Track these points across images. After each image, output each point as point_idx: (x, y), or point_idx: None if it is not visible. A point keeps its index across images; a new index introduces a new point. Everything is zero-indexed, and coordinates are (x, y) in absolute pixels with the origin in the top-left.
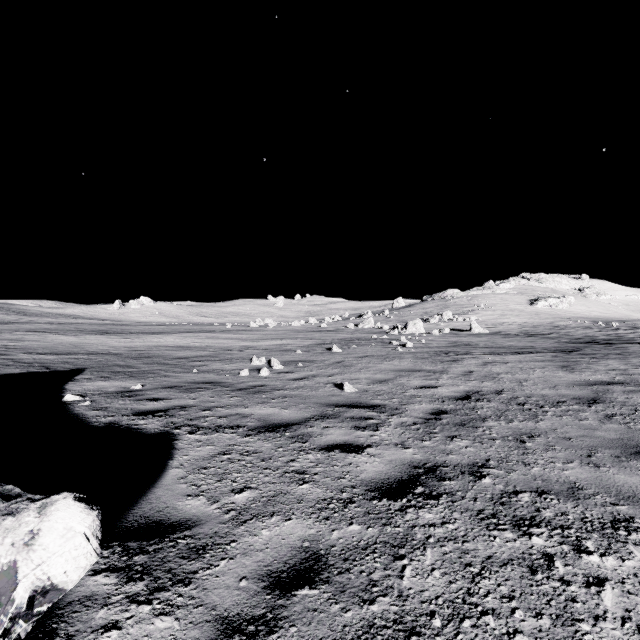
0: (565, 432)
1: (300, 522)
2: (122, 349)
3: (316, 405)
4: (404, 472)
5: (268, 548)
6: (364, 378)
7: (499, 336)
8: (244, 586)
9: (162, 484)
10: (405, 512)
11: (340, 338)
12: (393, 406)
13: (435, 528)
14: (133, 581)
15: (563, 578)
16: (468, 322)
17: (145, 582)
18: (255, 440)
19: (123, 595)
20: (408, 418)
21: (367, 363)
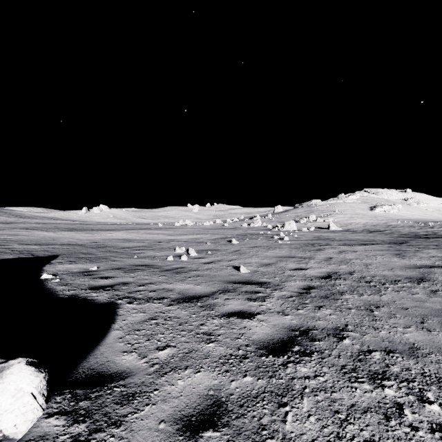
0: (402, 303)
1: (207, 374)
2: (86, 241)
3: (220, 282)
4: (284, 334)
5: (182, 396)
6: (254, 262)
7: (349, 232)
8: (162, 428)
9: (105, 343)
10: (286, 366)
11: (237, 233)
12: (275, 283)
13: (309, 380)
14: (77, 423)
15: (412, 424)
16: (327, 222)
17: (86, 424)
18: (175, 308)
19: (68, 435)
20: (286, 292)
21: (256, 251)
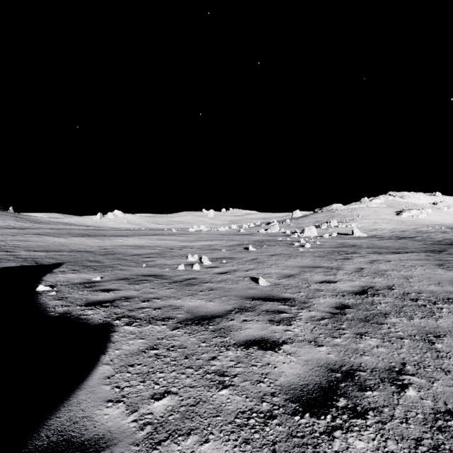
0: None
1: (218, 446)
2: (95, 248)
3: (236, 298)
4: (322, 376)
5: None
6: (274, 273)
7: (376, 239)
8: None
9: (87, 385)
10: (332, 437)
11: (254, 240)
12: (301, 300)
13: None
14: None
15: None
16: (350, 228)
17: None
18: (182, 333)
19: None
20: (316, 312)
21: (276, 260)
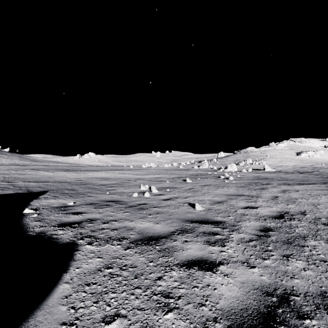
0: None
1: None
2: (73, 179)
3: (178, 220)
4: (259, 300)
5: None
6: (207, 200)
7: (282, 173)
8: None
9: (47, 305)
10: None
11: (190, 174)
12: (231, 223)
13: None
14: None
15: None
16: (261, 165)
17: None
18: (133, 253)
19: None
20: (244, 234)
21: (208, 189)
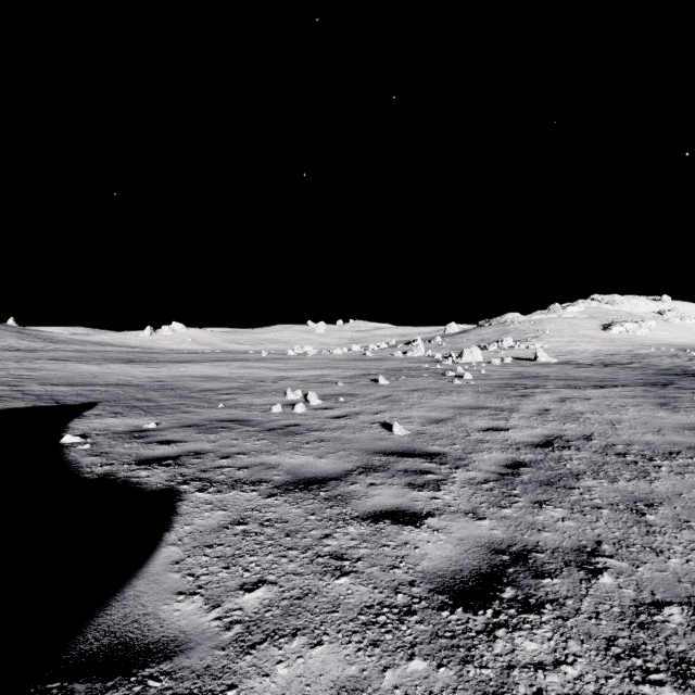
0: None
1: (335, 650)
2: (145, 380)
3: (359, 452)
4: (482, 560)
5: None
6: (417, 417)
7: (570, 366)
8: None
9: (148, 572)
10: (493, 636)
11: (387, 368)
12: (456, 455)
13: (545, 673)
14: None
15: None
16: (532, 350)
17: None
18: (280, 502)
19: None
20: (477, 472)
21: (419, 398)
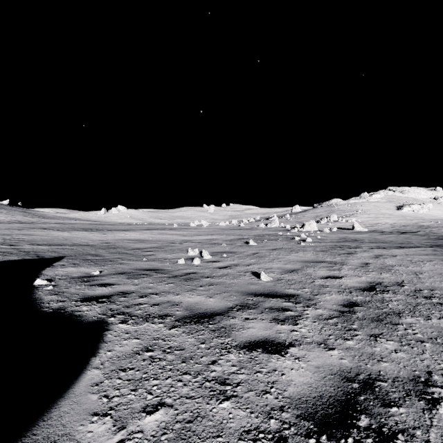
0: None
1: None
2: (97, 242)
3: (237, 294)
4: (337, 387)
5: None
6: (276, 268)
7: (377, 233)
8: None
9: (73, 393)
10: None
11: (254, 234)
12: (306, 296)
13: None
14: None
15: None
16: (350, 223)
17: None
18: (180, 333)
19: None
20: (323, 310)
21: (277, 254)
